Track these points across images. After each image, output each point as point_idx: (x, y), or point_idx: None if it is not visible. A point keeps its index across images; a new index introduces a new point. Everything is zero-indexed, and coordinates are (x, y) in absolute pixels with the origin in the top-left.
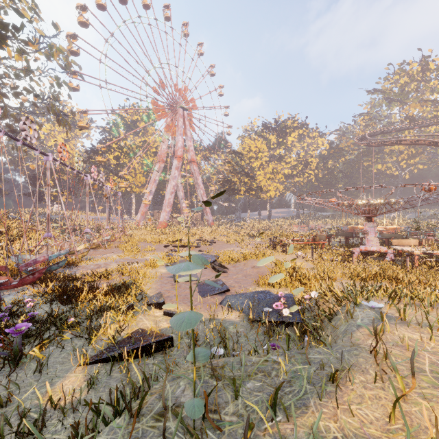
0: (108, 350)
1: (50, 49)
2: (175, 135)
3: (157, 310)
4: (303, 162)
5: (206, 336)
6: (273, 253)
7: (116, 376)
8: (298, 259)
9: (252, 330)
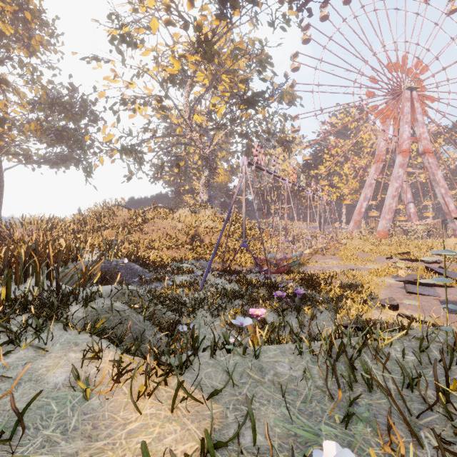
0: (353, 323)
1: (282, 95)
2: (398, 126)
3: (390, 311)
4: None
5: None
6: None
7: None
8: None
9: None
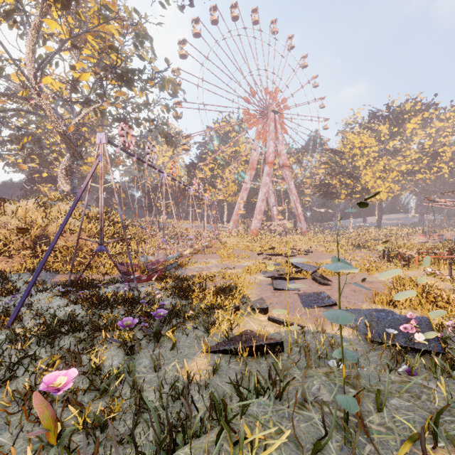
0: (223, 344)
1: (163, 81)
2: (266, 141)
3: (261, 315)
4: (430, 153)
5: (318, 347)
6: (389, 267)
7: (234, 368)
8: (427, 277)
9: (372, 352)
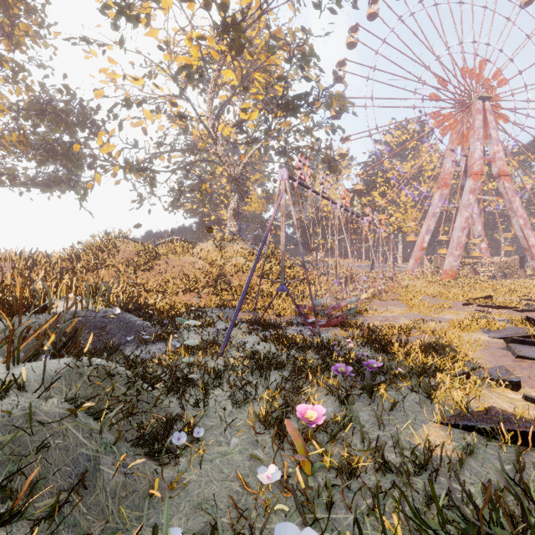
0: (462, 418)
1: (330, 99)
2: (467, 143)
3: (507, 390)
4: None
5: None
6: None
7: (493, 454)
8: None
9: None
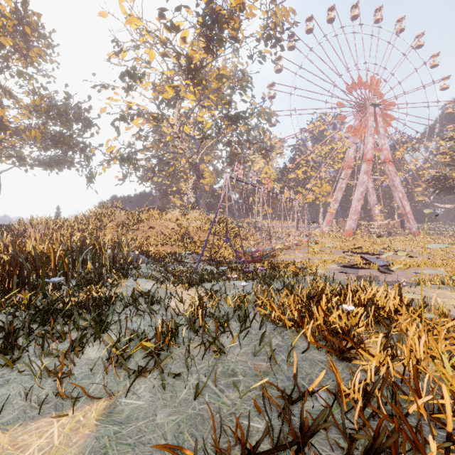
0: None
1: (260, 114)
2: (364, 136)
3: None
4: None
5: None
6: None
7: None
8: None
9: None
